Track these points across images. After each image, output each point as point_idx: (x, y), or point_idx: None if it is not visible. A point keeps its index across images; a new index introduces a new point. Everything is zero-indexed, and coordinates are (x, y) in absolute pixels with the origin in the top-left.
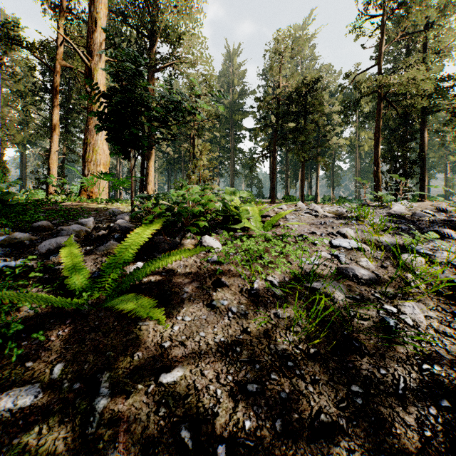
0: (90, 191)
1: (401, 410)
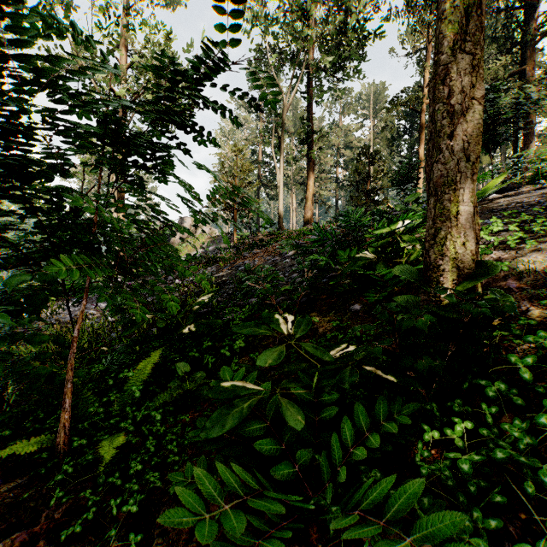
0: None
1: None
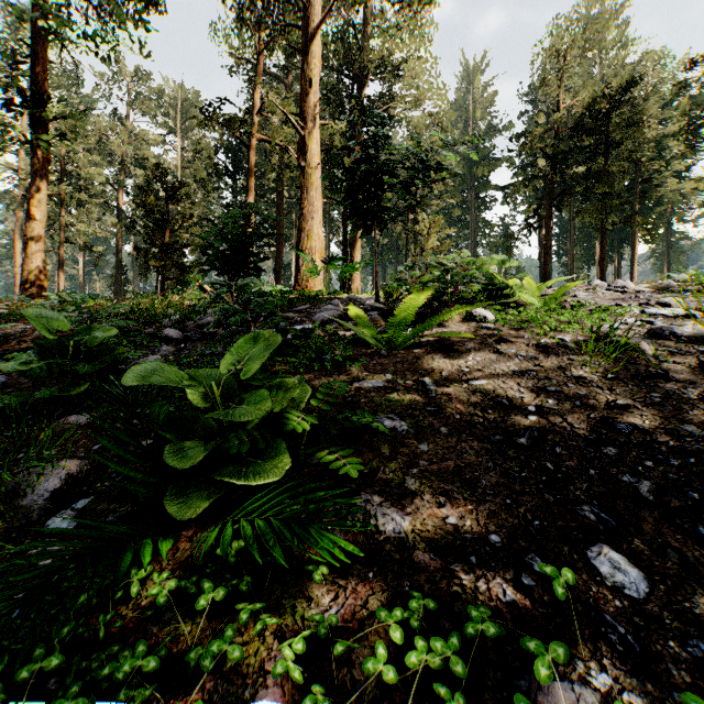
0: (304, 285)
1: (701, 406)
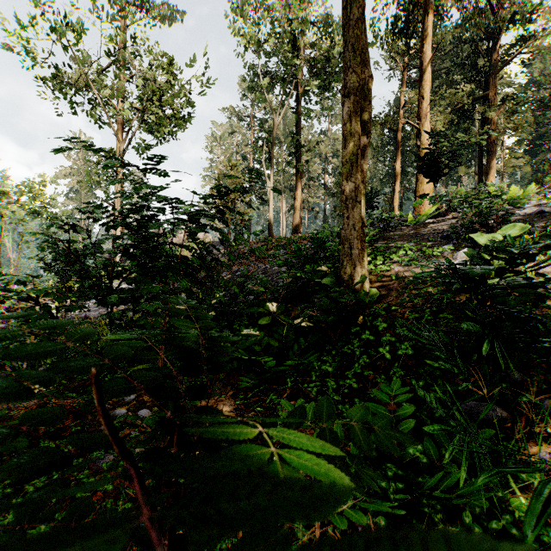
0: (419, 211)
1: None
